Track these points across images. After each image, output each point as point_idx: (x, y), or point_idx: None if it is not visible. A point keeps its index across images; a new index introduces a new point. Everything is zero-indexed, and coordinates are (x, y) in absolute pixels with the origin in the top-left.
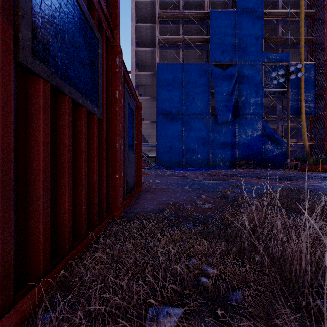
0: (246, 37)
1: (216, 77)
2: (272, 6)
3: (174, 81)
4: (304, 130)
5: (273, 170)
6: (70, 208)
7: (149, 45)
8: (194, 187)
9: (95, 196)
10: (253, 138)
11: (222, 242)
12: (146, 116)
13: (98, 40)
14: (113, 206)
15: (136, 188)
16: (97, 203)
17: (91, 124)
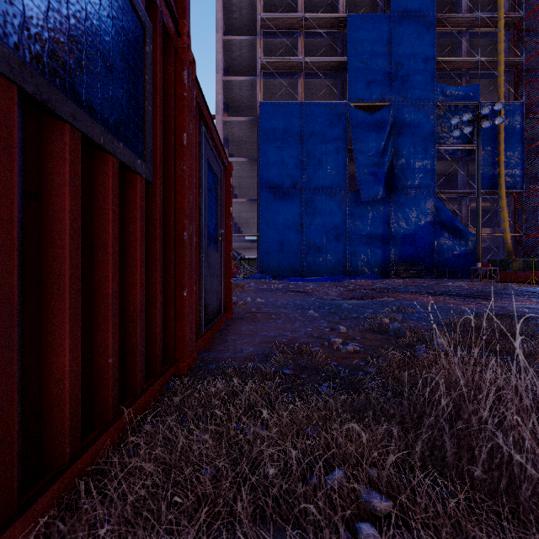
0: (407, 59)
1: (357, 126)
2: (450, 8)
3: (287, 132)
4: (504, 214)
5: (453, 281)
6: (76, 366)
7: (246, 73)
8: (325, 310)
9: (138, 335)
10: (419, 228)
11: (393, 431)
12: (241, 191)
13: (146, 27)
14: (177, 350)
15: (222, 314)
16: (143, 348)
17: (129, 192)
